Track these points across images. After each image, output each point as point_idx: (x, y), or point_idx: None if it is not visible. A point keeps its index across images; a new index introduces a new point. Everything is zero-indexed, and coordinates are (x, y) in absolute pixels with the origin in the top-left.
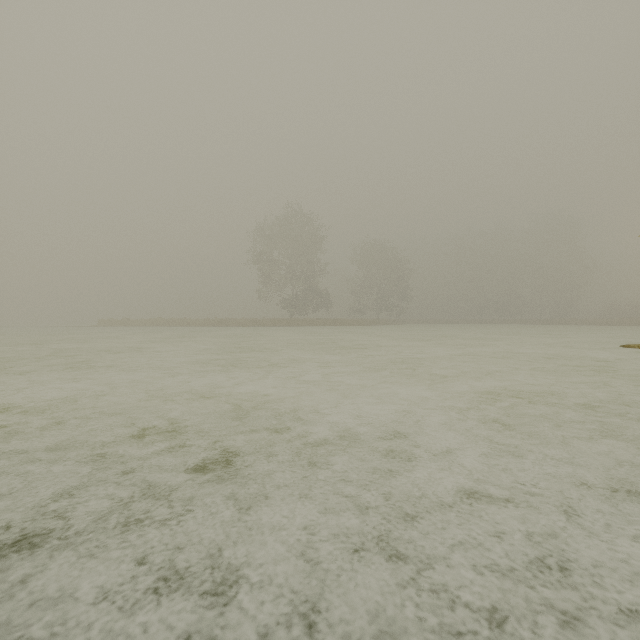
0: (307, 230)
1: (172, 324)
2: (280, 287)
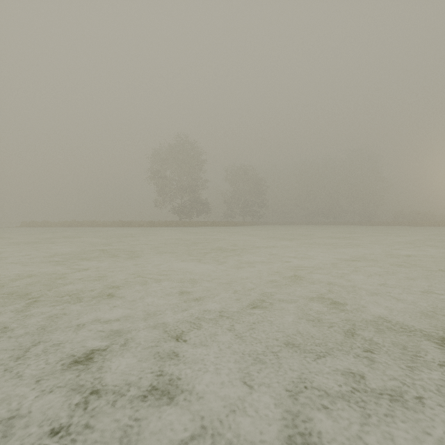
0: (192, 155)
1: (84, 225)
2: (171, 197)
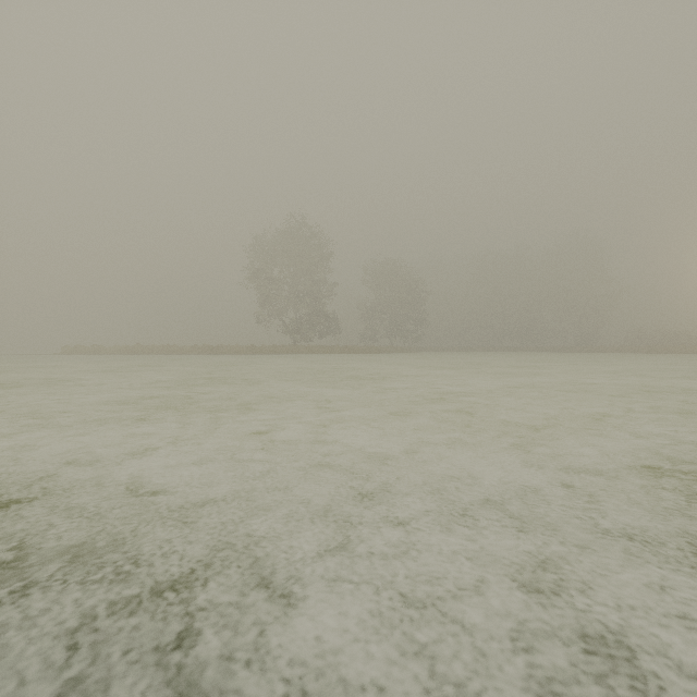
0: (312, 245)
1: (152, 352)
2: (281, 310)
